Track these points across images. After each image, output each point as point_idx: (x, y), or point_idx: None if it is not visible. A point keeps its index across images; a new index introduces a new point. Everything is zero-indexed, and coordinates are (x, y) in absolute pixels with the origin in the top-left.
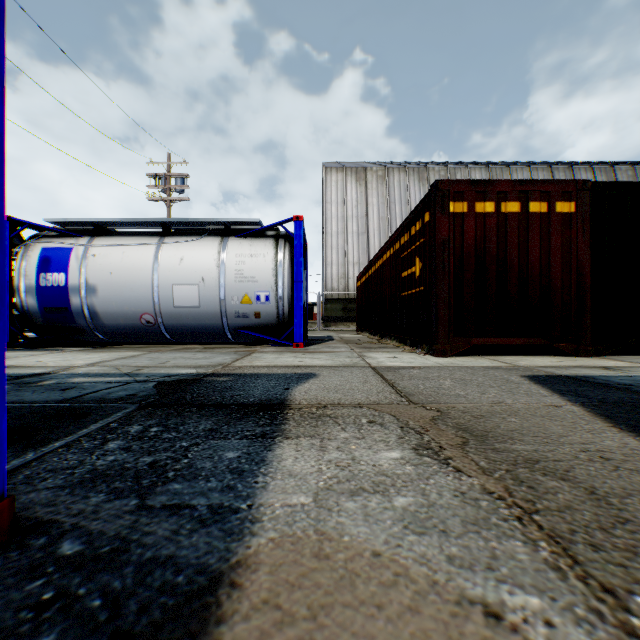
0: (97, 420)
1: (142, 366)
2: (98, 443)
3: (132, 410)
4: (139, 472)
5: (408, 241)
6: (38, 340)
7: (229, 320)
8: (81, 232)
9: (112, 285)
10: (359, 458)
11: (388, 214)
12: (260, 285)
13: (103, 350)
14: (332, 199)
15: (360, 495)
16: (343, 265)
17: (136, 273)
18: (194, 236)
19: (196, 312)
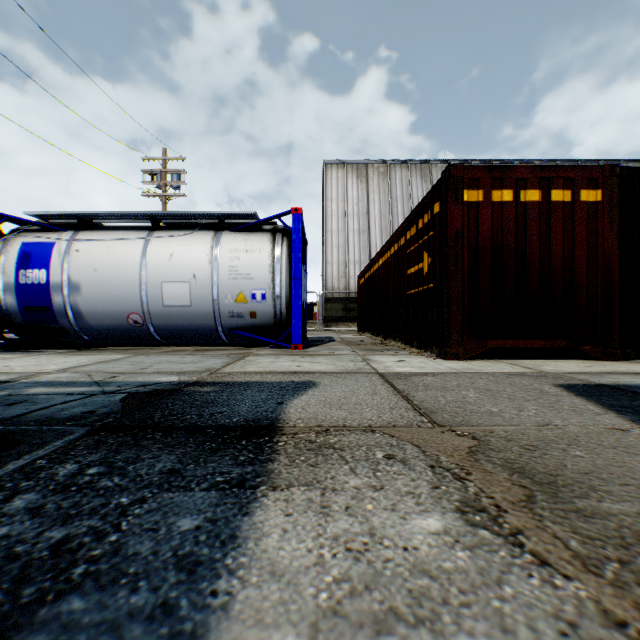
0: (23, 454)
1: (119, 372)
2: (0, 498)
3: (78, 436)
4: (29, 565)
5: (415, 235)
6: (18, 341)
7: (223, 320)
8: (65, 226)
9: (97, 282)
10: (380, 531)
11: (390, 211)
12: (256, 282)
13: (85, 353)
14: (332, 196)
15: (392, 631)
16: (344, 264)
17: (123, 270)
18: (185, 230)
19: (187, 311)
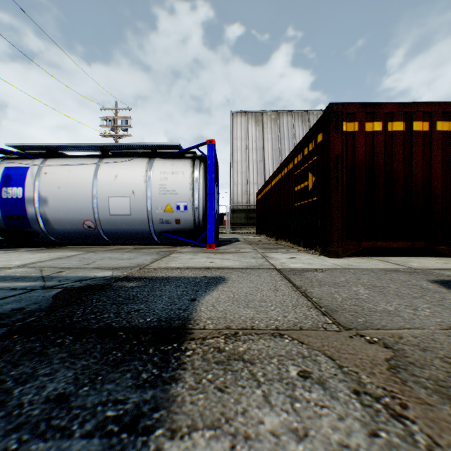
0: None
1: (66, 267)
2: None
3: None
4: None
5: (301, 160)
6: (1, 242)
7: (155, 225)
8: (37, 155)
9: (60, 197)
10: None
11: (279, 147)
12: (180, 197)
13: (50, 250)
14: (237, 136)
15: None
16: (246, 185)
17: (79, 187)
18: (127, 157)
19: (128, 219)
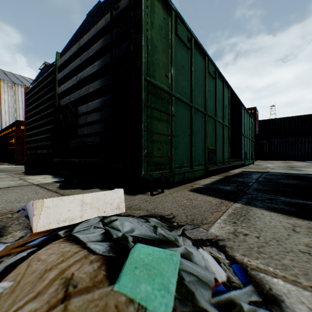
0: None
1: None
2: None
3: None
4: None
5: (12, 131)
6: None
7: None
8: None
9: None
10: None
11: (15, 106)
12: None
13: None
14: None
15: None
16: None
17: None
18: None
19: None
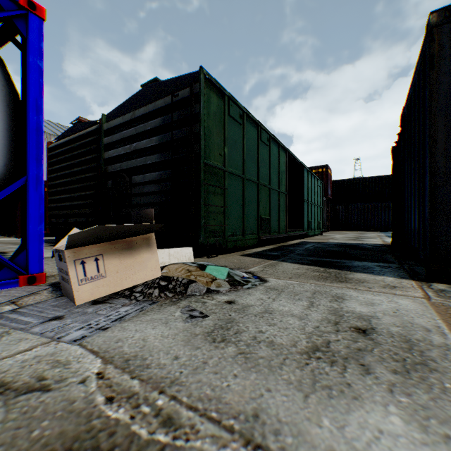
0: None
1: None
2: None
3: None
4: None
5: None
6: None
7: None
8: None
9: None
10: None
11: None
12: None
13: None
14: None
15: None
16: None
17: None
18: None
19: None
